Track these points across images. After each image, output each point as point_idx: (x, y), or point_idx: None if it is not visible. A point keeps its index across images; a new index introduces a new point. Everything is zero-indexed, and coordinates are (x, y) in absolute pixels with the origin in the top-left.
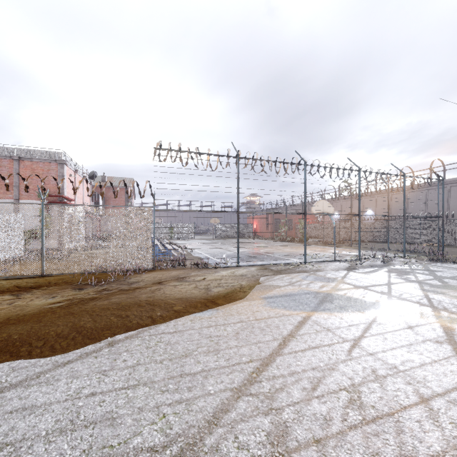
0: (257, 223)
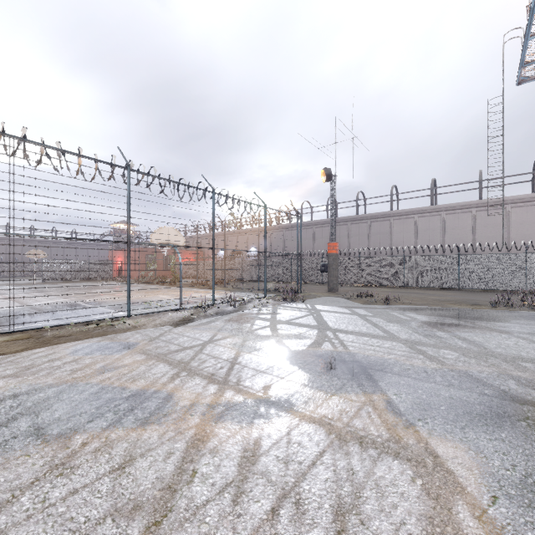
0: (122, 259)
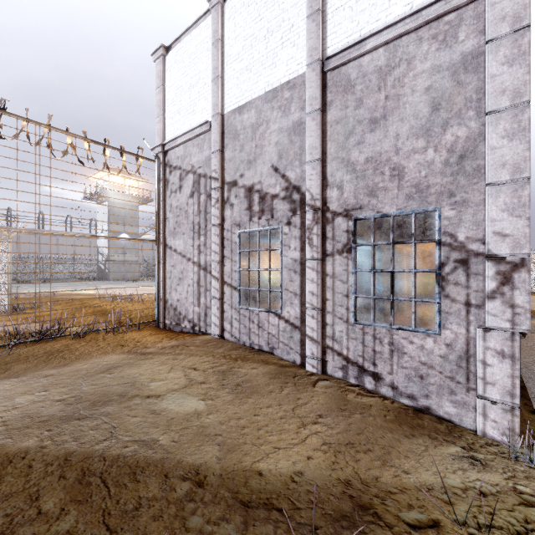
0: None
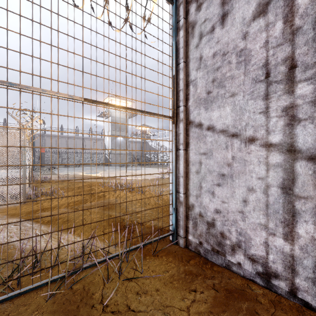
0: None
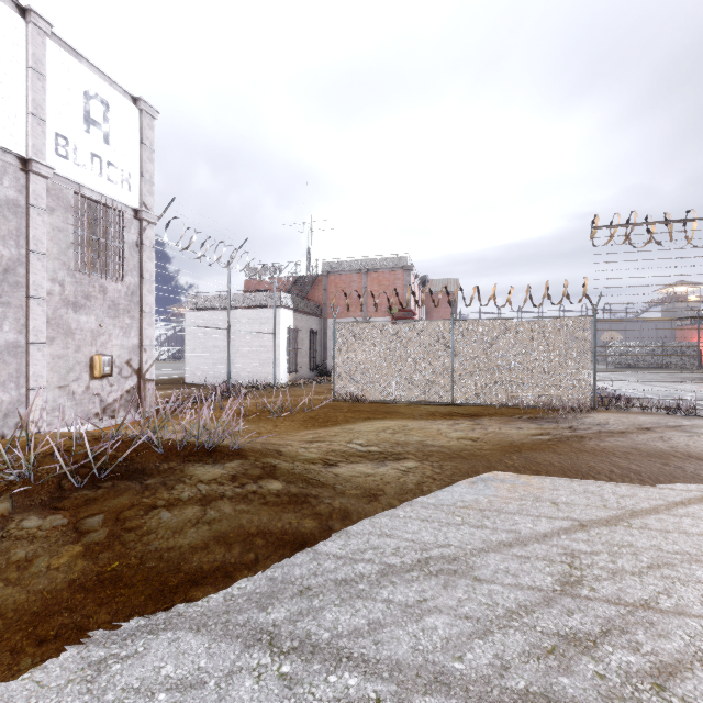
0: None
